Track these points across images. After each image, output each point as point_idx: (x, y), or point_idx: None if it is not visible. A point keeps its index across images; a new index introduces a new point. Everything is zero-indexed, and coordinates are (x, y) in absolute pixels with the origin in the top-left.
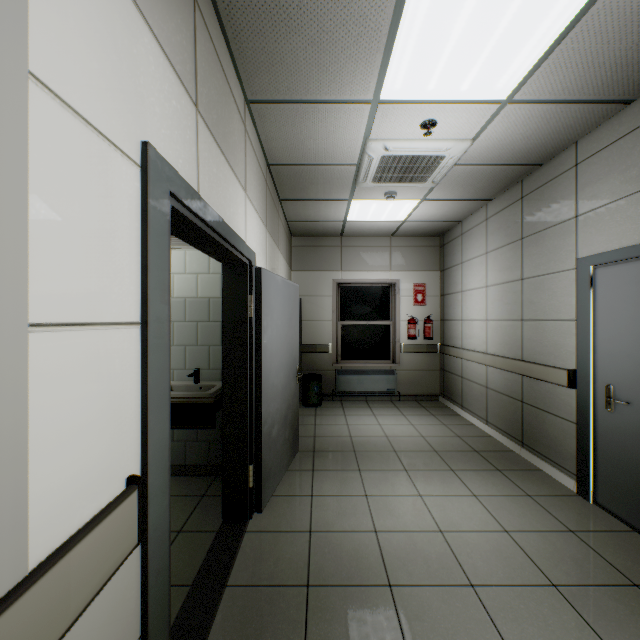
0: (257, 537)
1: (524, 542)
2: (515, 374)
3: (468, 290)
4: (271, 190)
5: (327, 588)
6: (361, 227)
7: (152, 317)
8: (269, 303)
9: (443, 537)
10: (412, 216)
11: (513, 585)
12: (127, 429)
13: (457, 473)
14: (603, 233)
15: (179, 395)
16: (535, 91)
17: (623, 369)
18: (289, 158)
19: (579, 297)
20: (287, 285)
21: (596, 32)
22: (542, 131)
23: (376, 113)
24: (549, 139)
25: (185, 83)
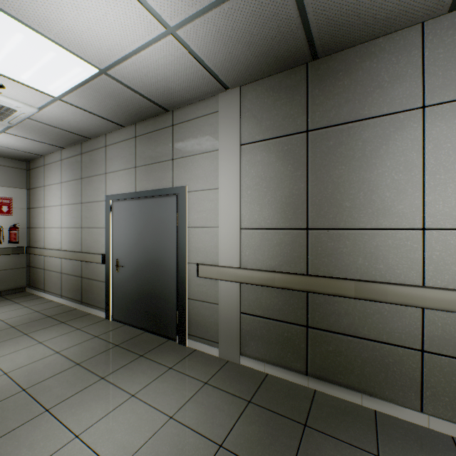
0: None
1: (68, 352)
2: (78, 261)
3: (49, 206)
4: None
5: None
6: None
7: None
8: None
9: (7, 376)
10: None
11: (54, 375)
12: None
13: (30, 334)
14: (116, 185)
15: None
16: (75, 101)
17: (122, 251)
18: None
19: (107, 216)
20: None
21: (98, 92)
22: (86, 122)
23: None
24: (91, 127)
25: None
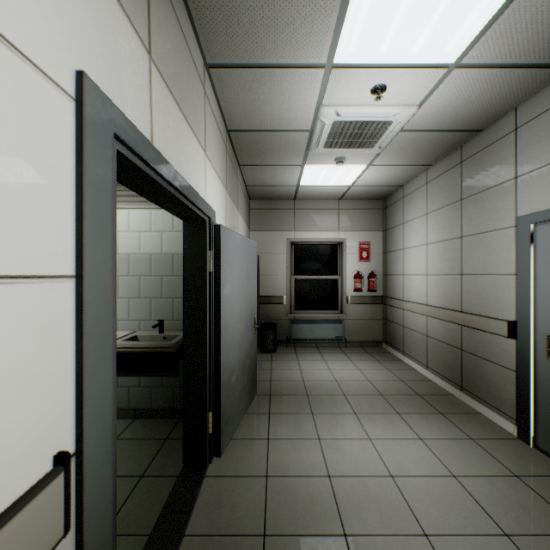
0: (216, 482)
1: (472, 488)
2: (454, 324)
3: (409, 248)
4: (231, 155)
5: (283, 538)
6: (312, 191)
7: (89, 270)
8: (228, 258)
9: (394, 482)
10: (359, 181)
11: (466, 535)
12: (55, 399)
13: (403, 416)
14: (543, 192)
15: (143, 345)
16: (483, 54)
17: None
18: (247, 124)
19: (519, 253)
20: (245, 242)
21: None
22: (485, 96)
23: (329, 78)
24: (491, 105)
25: (135, 25)
